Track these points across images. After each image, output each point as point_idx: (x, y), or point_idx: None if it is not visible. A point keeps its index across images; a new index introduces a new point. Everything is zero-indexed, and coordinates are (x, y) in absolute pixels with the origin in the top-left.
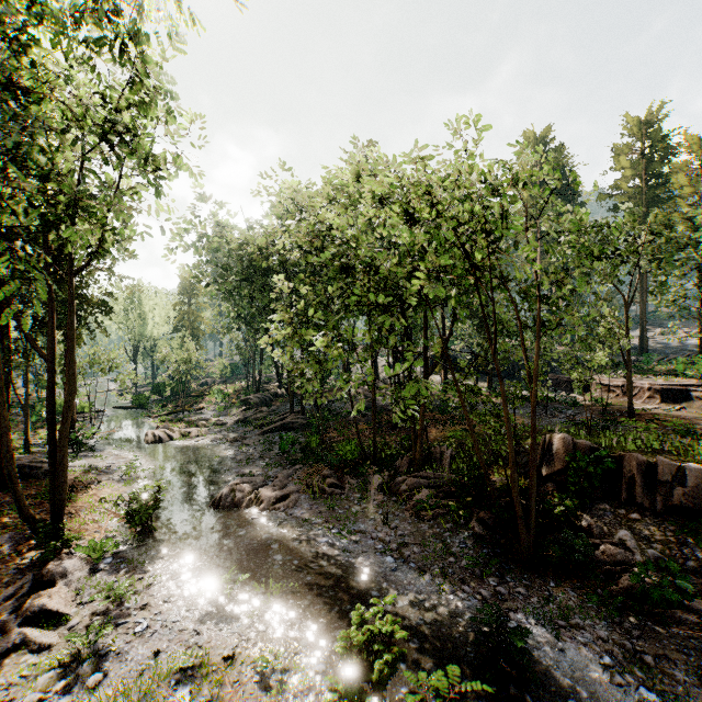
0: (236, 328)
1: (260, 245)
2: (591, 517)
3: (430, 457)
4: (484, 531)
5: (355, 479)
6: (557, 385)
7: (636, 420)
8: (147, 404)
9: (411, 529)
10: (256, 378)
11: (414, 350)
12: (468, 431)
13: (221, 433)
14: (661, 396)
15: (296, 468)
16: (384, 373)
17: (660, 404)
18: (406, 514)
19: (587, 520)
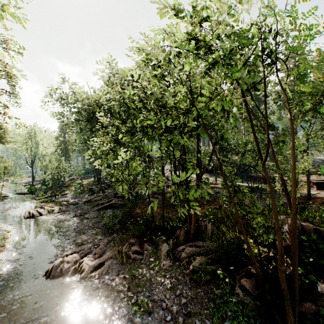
0: (86, 149)
1: (95, 99)
2: (323, 284)
3: (199, 230)
4: (246, 297)
5: (151, 246)
6: (257, 179)
7: (313, 202)
8: (35, 191)
9: (192, 294)
10: (98, 177)
11: (192, 161)
12: (218, 209)
13: (73, 210)
14: (317, 186)
15: (113, 237)
16: (167, 173)
17: (317, 190)
18: (186, 279)
19: (321, 287)
